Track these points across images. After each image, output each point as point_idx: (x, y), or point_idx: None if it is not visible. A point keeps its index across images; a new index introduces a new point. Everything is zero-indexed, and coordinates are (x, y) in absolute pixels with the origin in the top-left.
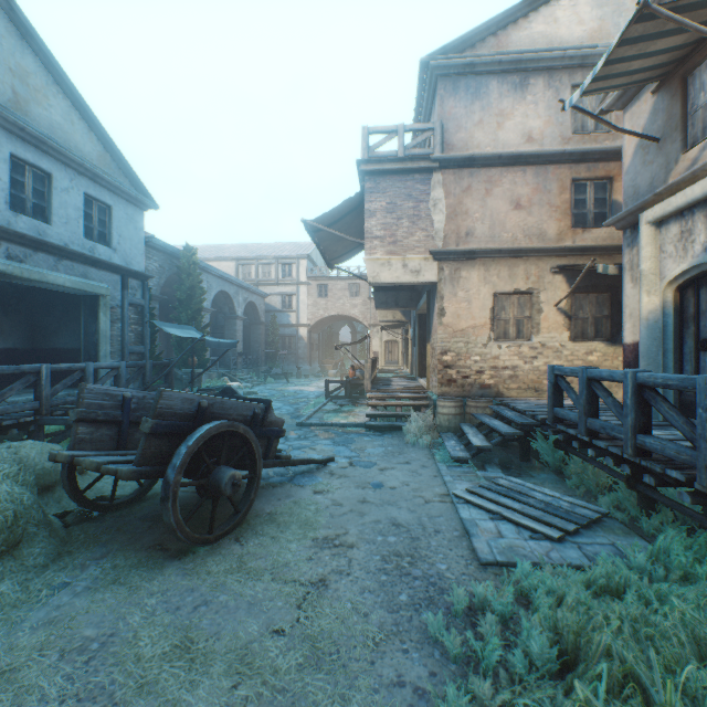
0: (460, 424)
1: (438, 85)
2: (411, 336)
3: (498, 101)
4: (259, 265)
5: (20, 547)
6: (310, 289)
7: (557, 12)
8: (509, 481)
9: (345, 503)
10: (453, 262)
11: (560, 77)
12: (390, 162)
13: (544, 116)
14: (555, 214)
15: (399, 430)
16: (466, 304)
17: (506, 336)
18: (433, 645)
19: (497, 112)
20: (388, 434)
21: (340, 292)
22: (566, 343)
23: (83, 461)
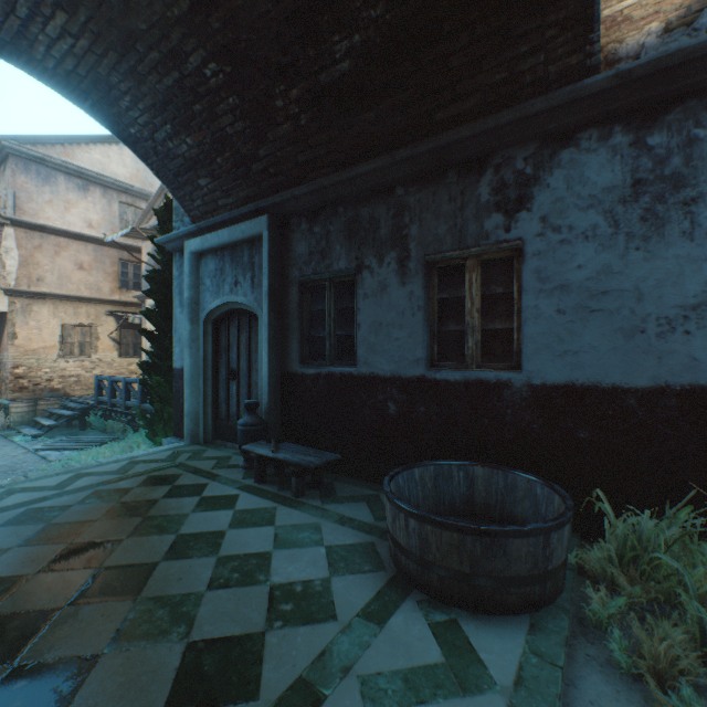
0: (34, 418)
1: (11, 160)
2: None
3: (67, 192)
4: None
5: None
6: None
7: (111, 153)
8: (72, 438)
9: None
10: (26, 299)
11: (113, 194)
12: None
13: (102, 214)
14: (109, 278)
15: None
16: (39, 331)
17: (73, 354)
18: None
19: (66, 199)
20: None
21: None
22: (117, 358)
23: None
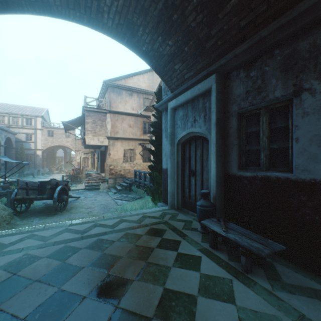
0: (115, 185)
1: (109, 88)
2: (97, 157)
3: (125, 97)
4: (10, 117)
5: (14, 217)
6: (44, 132)
7: (140, 78)
8: (126, 195)
9: (89, 203)
10: (113, 140)
11: (140, 95)
12: (94, 108)
13: (137, 104)
14: (139, 130)
15: (97, 189)
16: (117, 152)
17: (127, 161)
18: (111, 212)
19: (125, 100)
20: (93, 190)
21: (61, 135)
22: (142, 163)
23: (30, 196)
